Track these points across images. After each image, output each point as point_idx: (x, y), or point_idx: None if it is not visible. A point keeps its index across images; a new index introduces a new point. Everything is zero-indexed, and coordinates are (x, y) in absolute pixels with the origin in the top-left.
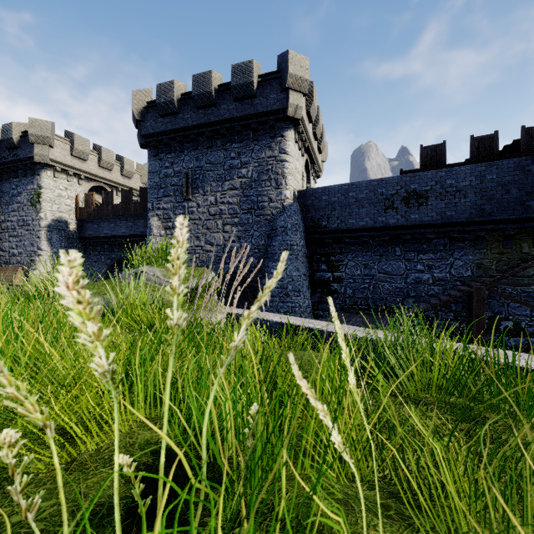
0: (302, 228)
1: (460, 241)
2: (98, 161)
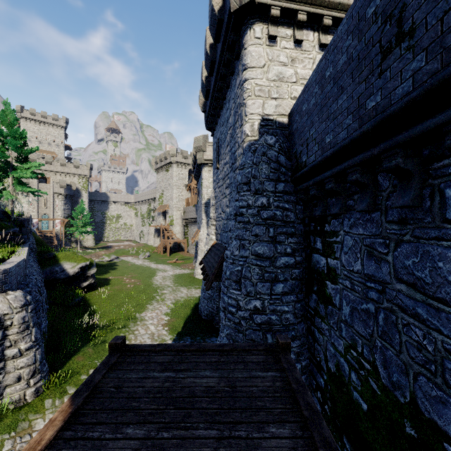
0: (269, 176)
1: None
2: None
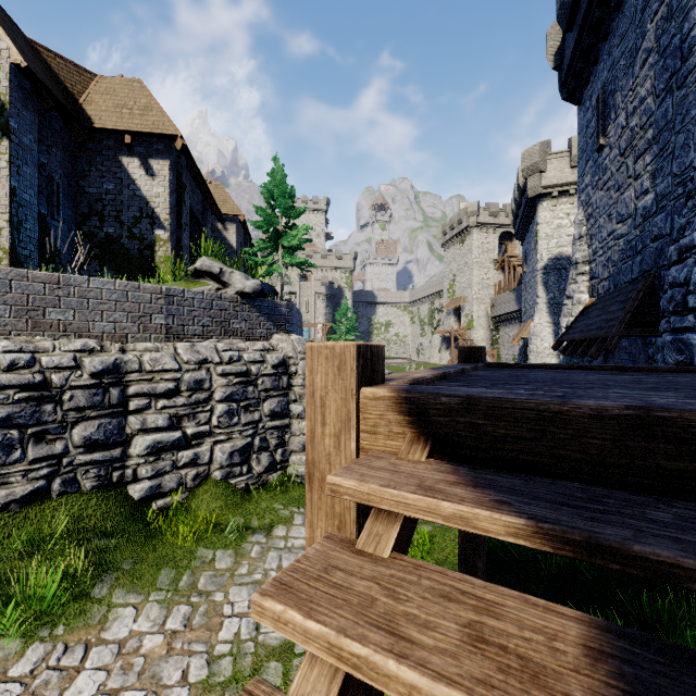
0: None
1: None
2: None
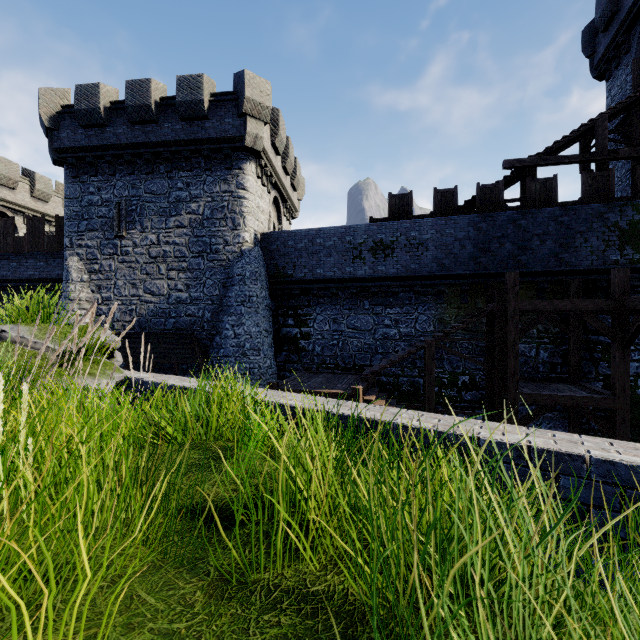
0: (264, 276)
1: (424, 295)
2: None
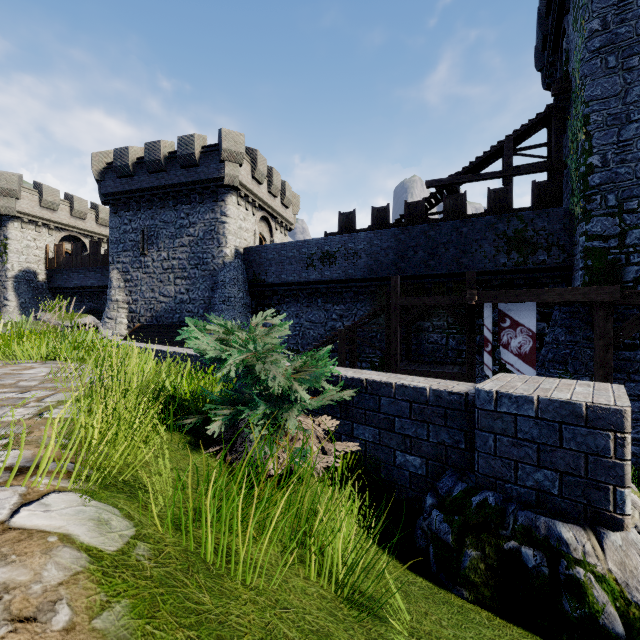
0: (242, 282)
1: (362, 294)
2: (70, 210)
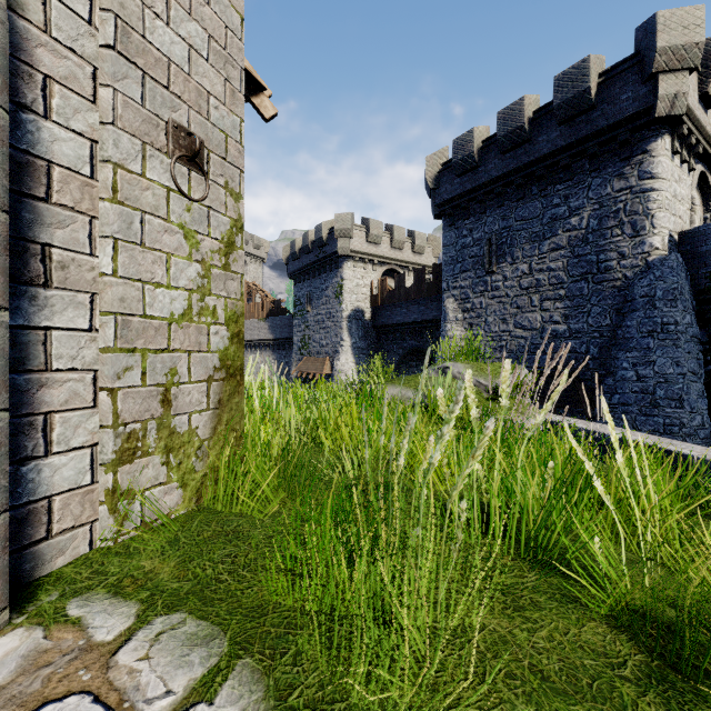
0: (688, 294)
1: None
2: (390, 242)
